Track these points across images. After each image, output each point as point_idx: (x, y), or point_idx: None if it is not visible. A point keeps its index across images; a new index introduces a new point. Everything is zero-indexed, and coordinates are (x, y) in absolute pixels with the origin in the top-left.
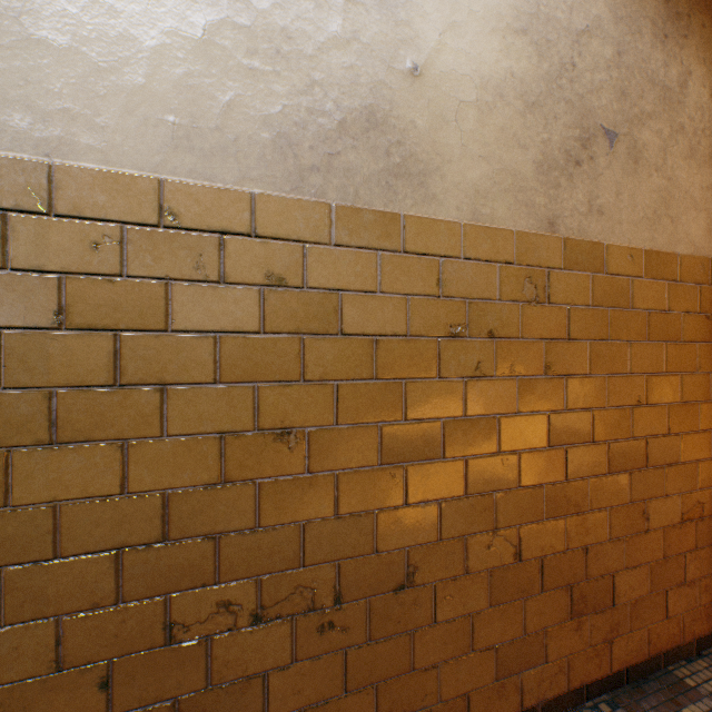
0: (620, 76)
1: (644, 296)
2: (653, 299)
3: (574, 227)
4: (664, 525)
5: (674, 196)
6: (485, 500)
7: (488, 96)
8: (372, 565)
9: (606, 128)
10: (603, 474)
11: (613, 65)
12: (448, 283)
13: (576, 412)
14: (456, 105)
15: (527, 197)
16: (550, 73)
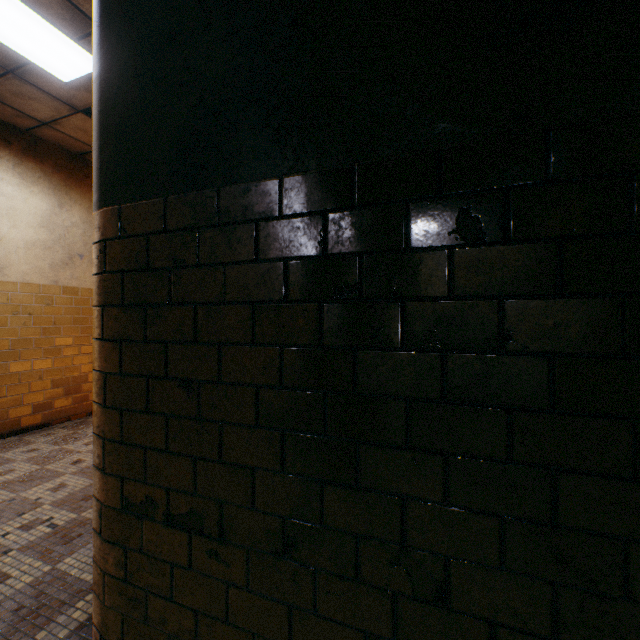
0: (86, 239)
1: None
2: None
3: (67, 283)
4: None
5: None
6: (29, 362)
7: (30, 246)
8: None
9: (80, 254)
10: (79, 355)
11: (83, 235)
12: (13, 299)
13: (68, 336)
14: (17, 248)
15: (47, 274)
16: (56, 239)
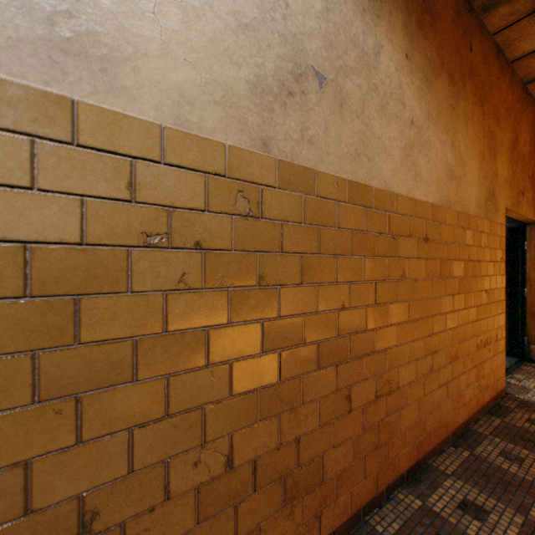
0: (328, 29)
1: (348, 218)
2: (355, 221)
3: (288, 151)
4: (363, 404)
5: (371, 140)
6: (192, 416)
7: (196, 0)
8: (22, 530)
9: (317, 70)
10: (314, 370)
11: (323, 17)
12: (144, 187)
13: (290, 318)
14: None
15: (240, 114)
16: (264, 3)
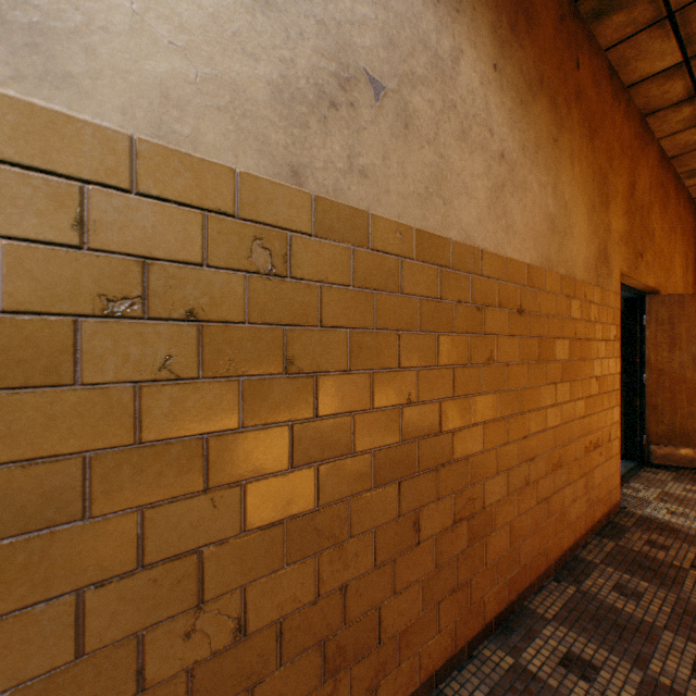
0: (388, 20)
1: (416, 280)
2: (425, 285)
3: (329, 184)
4: (437, 532)
5: (447, 176)
6: (182, 565)
7: None
8: None
9: (372, 75)
10: (368, 490)
11: (380, 3)
12: (103, 227)
13: (332, 418)
14: None
15: (258, 128)
16: None
